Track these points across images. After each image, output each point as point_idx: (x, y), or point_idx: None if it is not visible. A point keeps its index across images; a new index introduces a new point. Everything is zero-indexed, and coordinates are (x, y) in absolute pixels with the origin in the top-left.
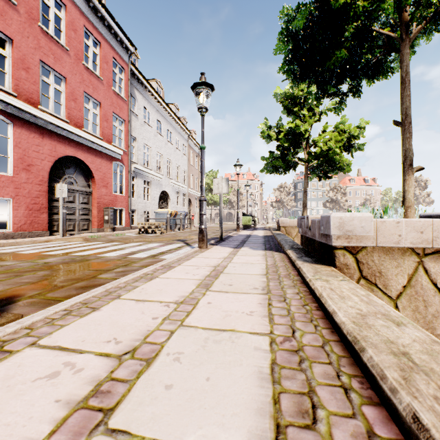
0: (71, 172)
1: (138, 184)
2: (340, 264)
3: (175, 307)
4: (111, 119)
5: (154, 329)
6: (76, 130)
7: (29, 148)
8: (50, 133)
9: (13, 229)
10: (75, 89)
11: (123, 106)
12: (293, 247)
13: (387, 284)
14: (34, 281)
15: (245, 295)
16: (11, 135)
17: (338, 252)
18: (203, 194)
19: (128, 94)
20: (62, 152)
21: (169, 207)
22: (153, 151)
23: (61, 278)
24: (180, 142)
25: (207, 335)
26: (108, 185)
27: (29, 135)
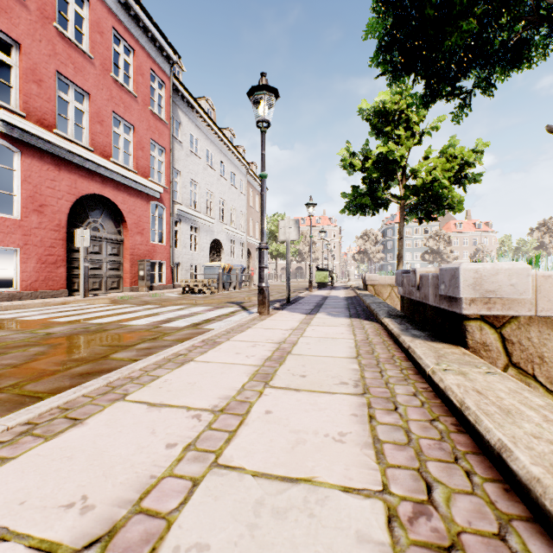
0: (96, 214)
1: (183, 231)
2: (475, 343)
3: (210, 421)
4: (147, 147)
5: (163, 474)
6: (103, 161)
7: (41, 183)
8: (69, 164)
9: (21, 288)
10: (101, 109)
11: (163, 131)
12: (390, 313)
13: (552, 376)
14: (18, 363)
15: (328, 396)
16: (18, 167)
17: (471, 325)
18: (264, 240)
19: (170, 115)
20: (85, 189)
21: (222, 260)
22: (202, 189)
23: (58, 357)
24: (236, 177)
25: (260, 492)
26: (144, 231)
27: (41, 166)
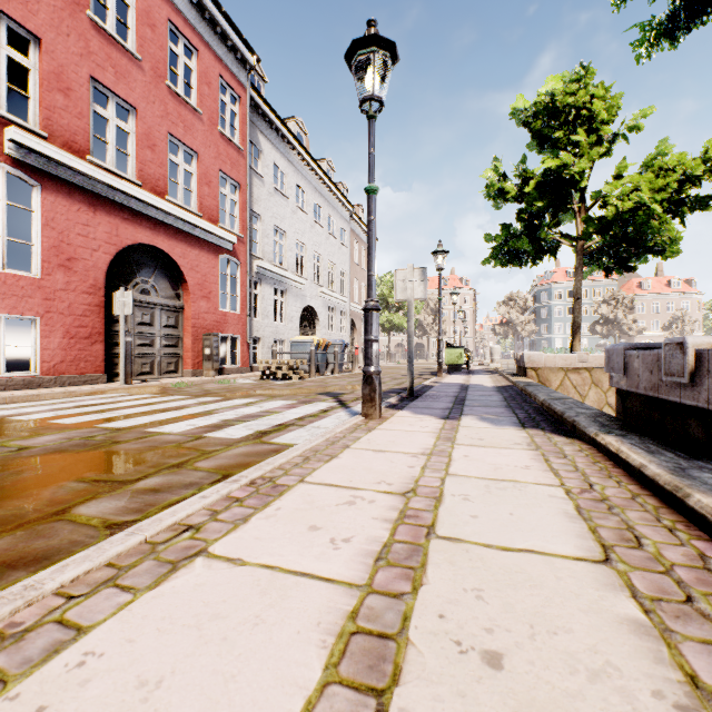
0: (146, 272)
1: (264, 295)
2: None
3: None
4: (215, 181)
5: None
6: (154, 199)
7: (70, 229)
8: (108, 203)
9: (41, 372)
10: (152, 129)
11: (237, 160)
12: (603, 422)
13: None
14: None
15: None
16: (37, 207)
17: None
18: (373, 296)
19: (247, 139)
20: (130, 237)
21: (317, 335)
22: (290, 239)
23: None
24: (336, 224)
25: None
26: (211, 295)
27: (70, 206)
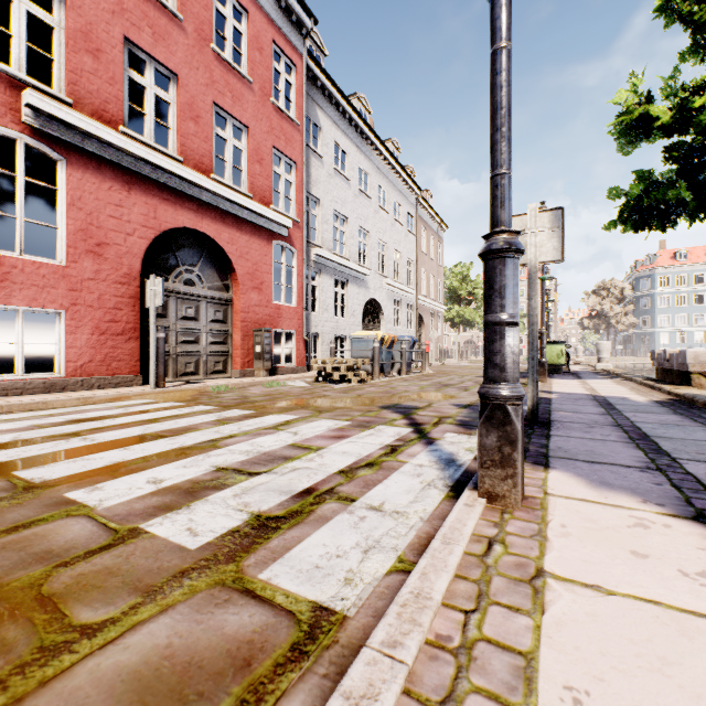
0: (191, 261)
1: (323, 286)
2: None
3: None
4: (268, 159)
5: None
6: (196, 177)
7: (100, 210)
8: (144, 181)
9: (66, 373)
10: (196, 98)
11: (292, 136)
12: None
13: None
14: None
15: None
16: (62, 184)
17: None
18: (506, 223)
19: (303, 112)
20: (170, 220)
21: (382, 330)
22: (352, 225)
23: None
24: (402, 209)
25: None
26: (262, 286)
27: (100, 184)
